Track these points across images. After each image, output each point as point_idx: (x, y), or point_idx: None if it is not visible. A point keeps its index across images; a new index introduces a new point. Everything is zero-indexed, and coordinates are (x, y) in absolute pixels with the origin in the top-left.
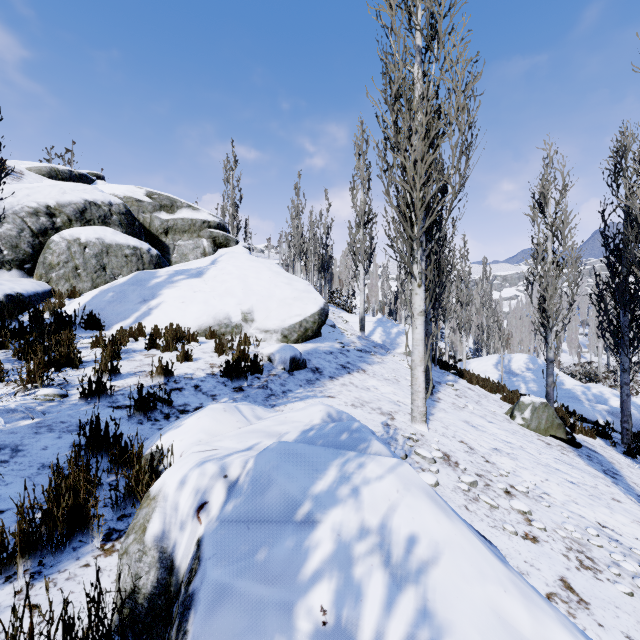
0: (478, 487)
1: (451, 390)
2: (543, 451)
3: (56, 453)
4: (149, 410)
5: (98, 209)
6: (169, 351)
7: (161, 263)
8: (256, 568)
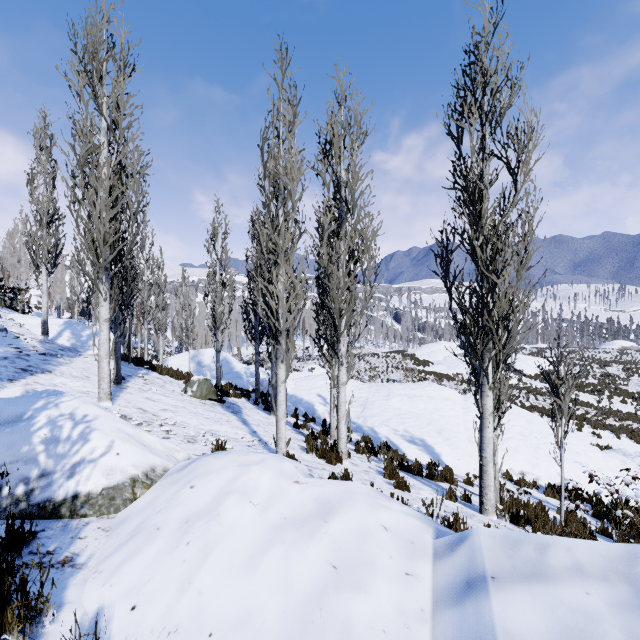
0: (143, 426)
1: (141, 380)
2: (199, 407)
3: None
4: None
5: None
6: None
7: None
8: (7, 433)
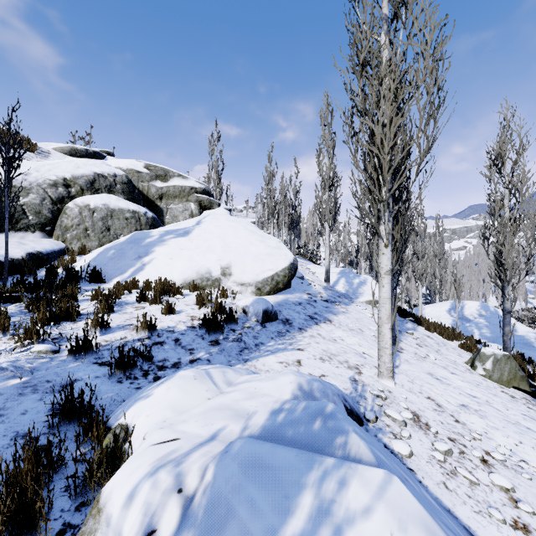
0: (453, 456)
1: (412, 339)
2: (509, 406)
3: (33, 418)
4: (129, 368)
5: (105, 180)
6: (156, 303)
7: (155, 224)
8: None
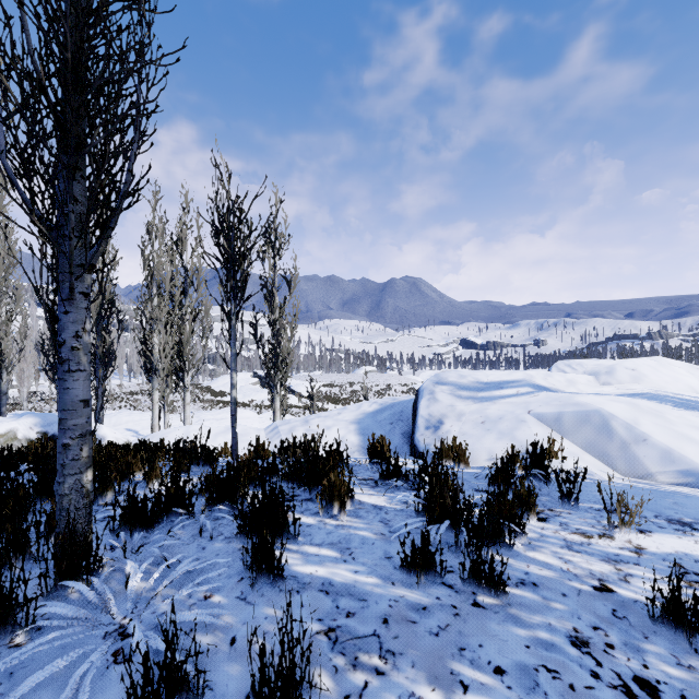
0: None
1: None
2: None
3: None
4: None
5: None
6: None
7: None
8: None
